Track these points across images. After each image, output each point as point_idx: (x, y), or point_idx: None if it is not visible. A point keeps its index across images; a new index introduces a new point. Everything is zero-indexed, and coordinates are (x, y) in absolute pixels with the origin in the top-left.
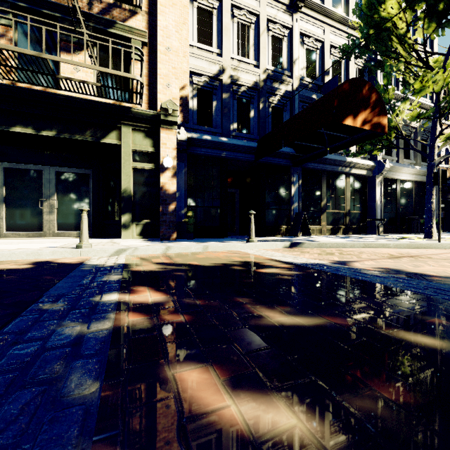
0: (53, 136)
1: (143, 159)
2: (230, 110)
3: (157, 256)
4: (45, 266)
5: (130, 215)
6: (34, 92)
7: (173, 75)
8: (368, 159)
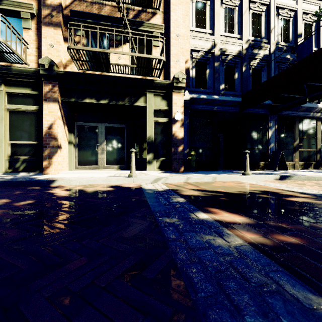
0: (106, 103)
1: (160, 115)
2: (220, 74)
3: (184, 184)
4: (121, 189)
5: (152, 154)
6: (97, 76)
7: (181, 53)
8: None
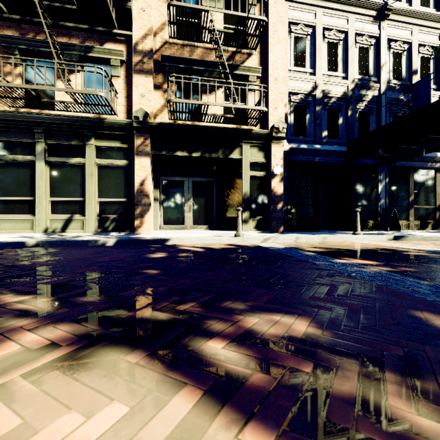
0: (197, 156)
1: (257, 169)
2: (321, 119)
3: (297, 243)
4: (244, 247)
5: (248, 213)
6: (191, 127)
7: (280, 99)
8: None
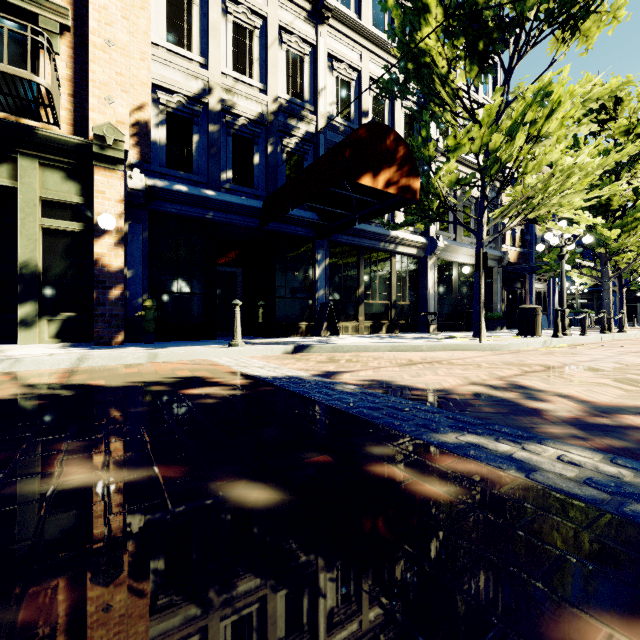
0: None
1: (63, 215)
2: (223, 150)
3: (49, 373)
4: None
5: (36, 305)
6: None
7: (118, 85)
8: (419, 235)
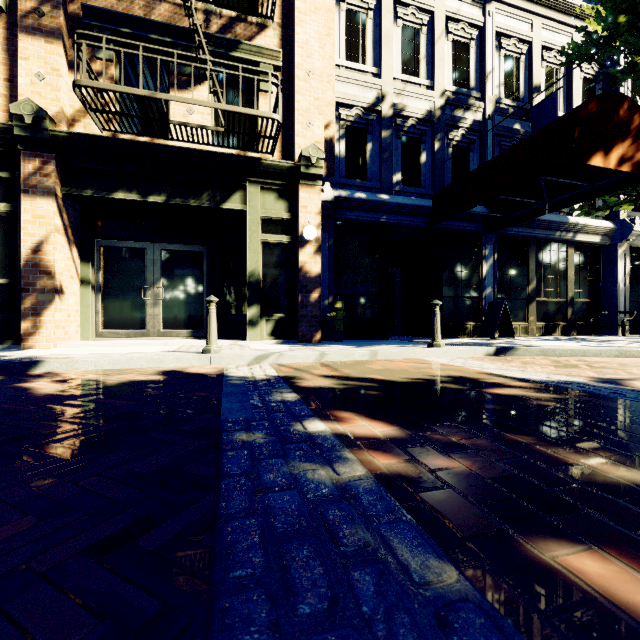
0: (162, 203)
1: (275, 230)
2: (392, 154)
3: (313, 366)
4: (180, 378)
5: (259, 307)
6: (140, 145)
7: (315, 109)
8: (602, 219)
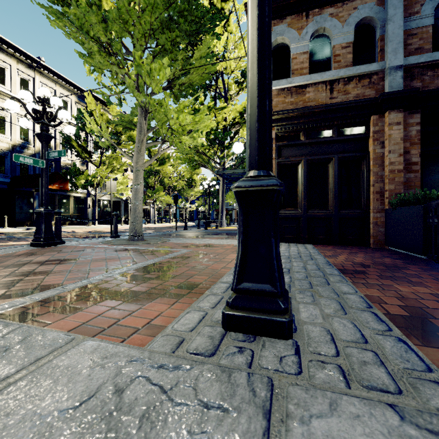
0: None
1: None
2: None
3: None
4: None
5: None
6: None
7: None
8: (85, 189)
